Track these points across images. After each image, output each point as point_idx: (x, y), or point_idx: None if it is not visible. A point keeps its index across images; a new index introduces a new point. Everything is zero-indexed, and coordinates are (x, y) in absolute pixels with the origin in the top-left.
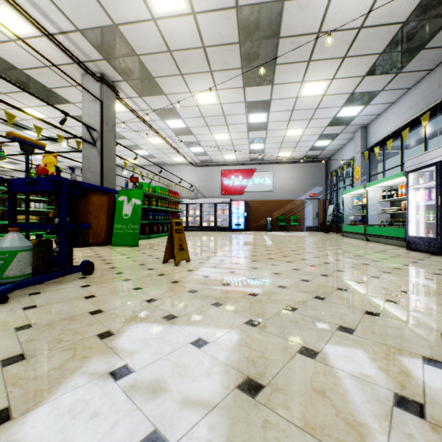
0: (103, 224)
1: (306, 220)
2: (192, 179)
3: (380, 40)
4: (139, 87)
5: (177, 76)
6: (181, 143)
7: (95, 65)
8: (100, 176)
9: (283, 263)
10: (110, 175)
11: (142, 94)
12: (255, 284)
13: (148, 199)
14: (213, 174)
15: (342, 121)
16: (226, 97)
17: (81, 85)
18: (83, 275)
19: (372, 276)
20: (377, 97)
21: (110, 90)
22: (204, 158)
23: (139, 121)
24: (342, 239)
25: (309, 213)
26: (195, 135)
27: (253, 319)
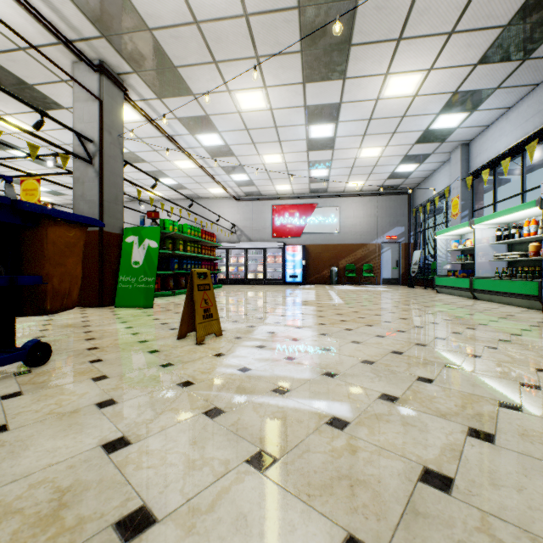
0: (76, 277)
1: (383, 270)
2: (234, 217)
3: (508, 2)
4: (156, 83)
5: (208, 65)
6: (219, 169)
7: (90, 46)
8: (99, 207)
9: (371, 339)
10: (115, 206)
11: (162, 95)
12: (335, 389)
13: (173, 242)
14: (261, 210)
15: (437, 135)
16: (278, 99)
17: (66, 72)
18: (28, 366)
19: (539, 369)
20: (489, 98)
21: (115, 86)
22: (250, 189)
23: (161, 136)
24: (438, 296)
25: (387, 261)
26: (237, 157)
27: (355, 534)
